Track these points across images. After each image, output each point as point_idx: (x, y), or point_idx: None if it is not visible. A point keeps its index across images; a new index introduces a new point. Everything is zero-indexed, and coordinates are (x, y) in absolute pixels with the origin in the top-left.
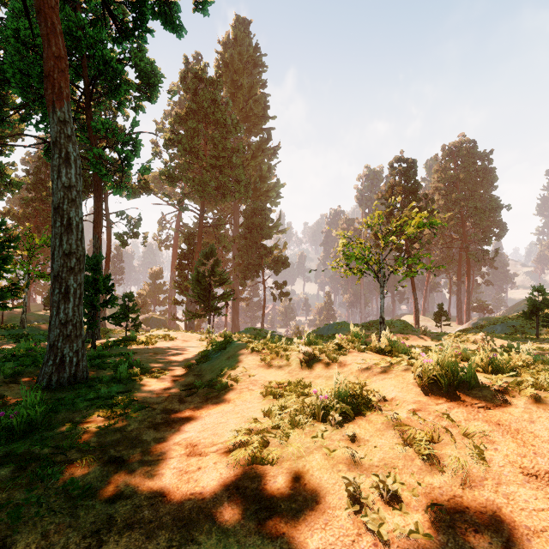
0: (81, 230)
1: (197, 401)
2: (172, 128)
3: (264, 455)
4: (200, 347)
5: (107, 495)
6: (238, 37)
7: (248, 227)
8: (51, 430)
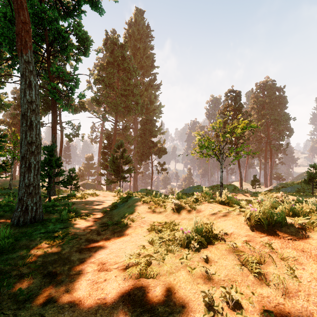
0: (39, 128)
1: (108, 234)
2: (98, 72)
3: (148, 271)
4: (113, 200)
5: (42, 299)
6: (137, 20)
7: (143, 130)
8: (14, 252)
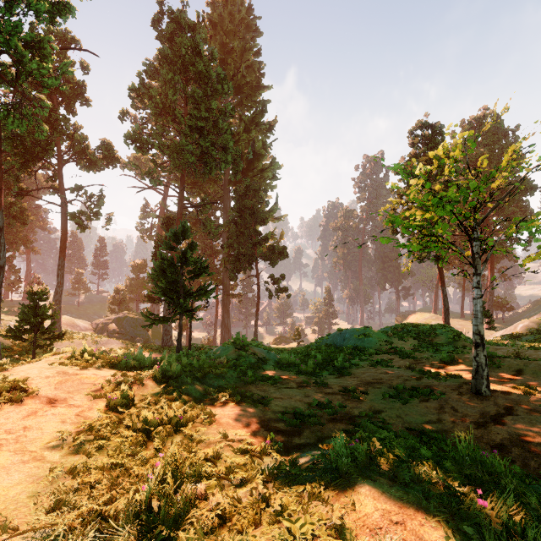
0: None
1: None
2: (141, 80)
3: None
4: (48, 445)
5: None
6: None
7: (239, 211)
8: None
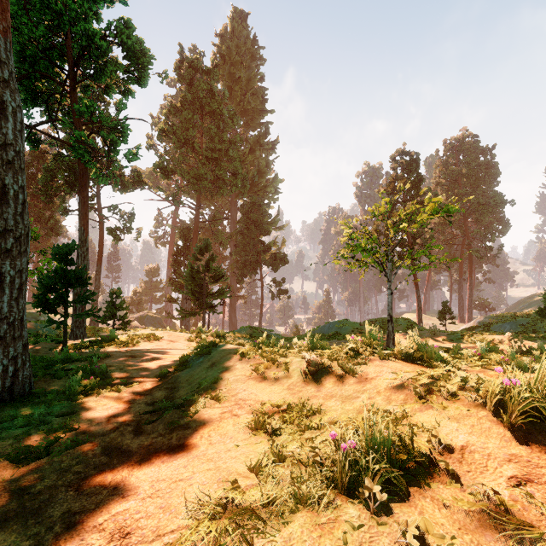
0: (23, 202)
1: (158, 433)
2: (167, 119)
3: None
4: (187, 349)
5: None
6: (235, 29)
7: (245, 223)
8: None
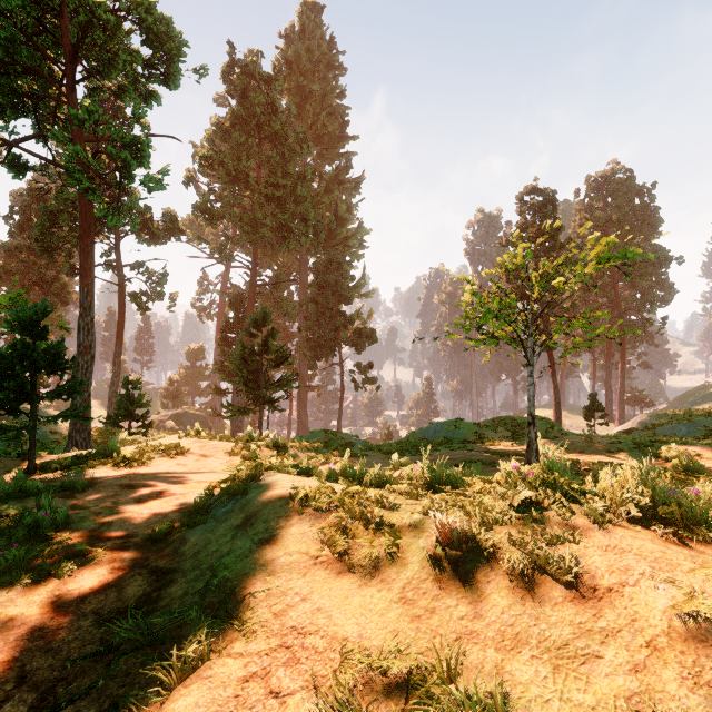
0: None
1: None
2: (211, 143)
3: None
4: (224, 470)
5: None
6: (306, 27)
7: (319, 287)
8: None
